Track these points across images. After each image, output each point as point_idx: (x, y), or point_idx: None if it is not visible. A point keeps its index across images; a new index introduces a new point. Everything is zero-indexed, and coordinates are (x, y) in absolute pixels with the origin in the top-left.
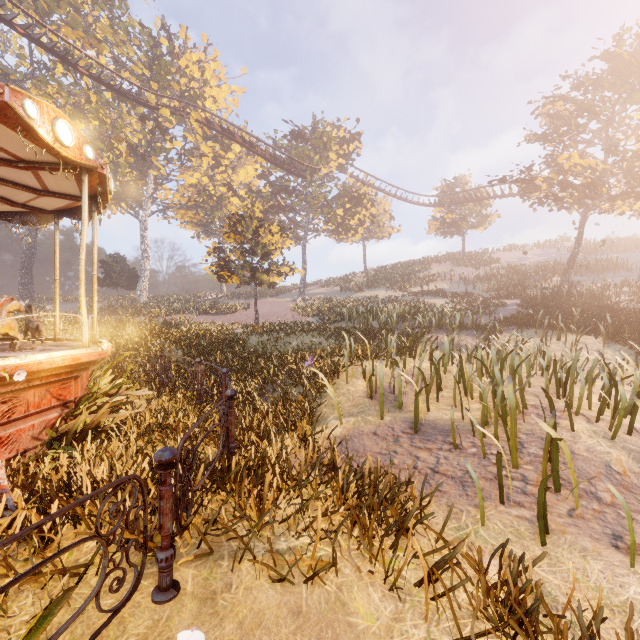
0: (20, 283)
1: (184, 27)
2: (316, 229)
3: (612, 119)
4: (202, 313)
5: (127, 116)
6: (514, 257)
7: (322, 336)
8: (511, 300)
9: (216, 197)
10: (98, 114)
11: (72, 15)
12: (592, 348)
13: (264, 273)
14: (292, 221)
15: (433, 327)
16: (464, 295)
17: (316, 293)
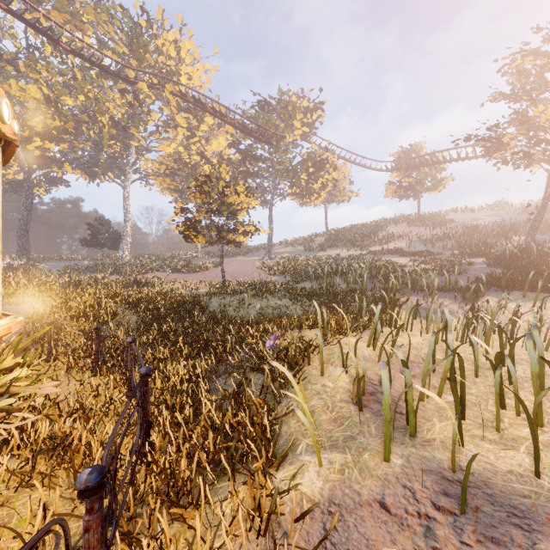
0: (18, 244)
1: (160, 8)
2: (282, 193)
3: None
4: (175, 271)
5: (110, 92)
6: (467, 218)
7: (287, 298)
8: (475, 259)
9: (191, 165)
10: (83, 90)
11: None
12: None
13: (229, 233)
14: (260, 186)
15: (408, 289)
16: (425, 254)
17: (282, 252)
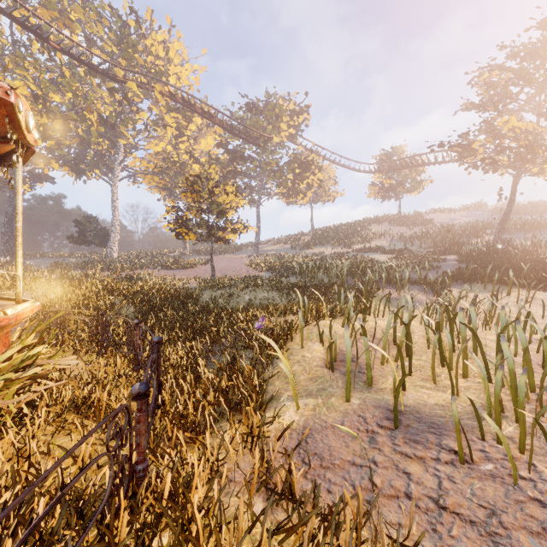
0: (2, 241)
1: (149, 9)
2: (269, 193)
3: (546, 86)
4: (164, 268)
5: (98, 90)
6: (444, 218)
7: (274, 291)
8: (449, 256)
9: (179, 164)
10: (71, 88)
11: None
12: (545, 303)
13: (219, 230)
14: (247, 185)
15: (383, 282)
16: (404, 251)
17: (269, 250)
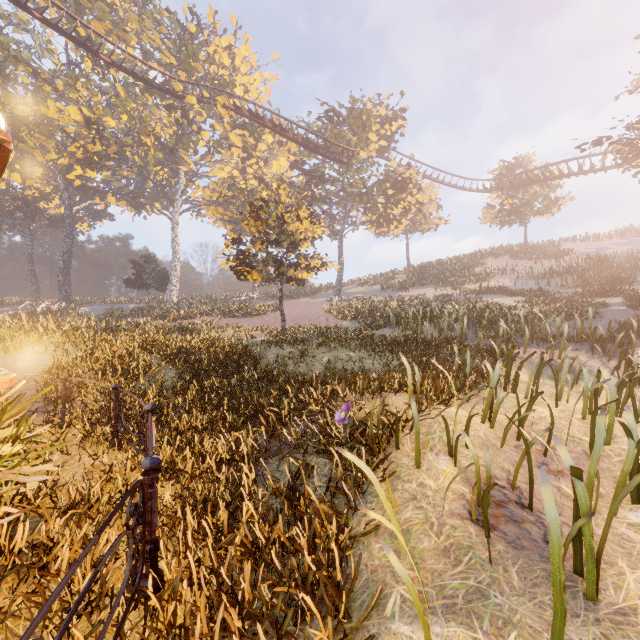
0: (58, 285)
1: (212, 9)
2: (354, 222)
3: None
4: (227, 315)
5: (156, 110)
6: (589, 247)
7: (362, 348)
8: (608, 298)
9: (247, 191)
10: (127, 109)
11: (98, 5)
12: None
13: (290, 268)
14: (327, 214)
15: (526, 338)
16: (538, 293)
17: (354, 292)
